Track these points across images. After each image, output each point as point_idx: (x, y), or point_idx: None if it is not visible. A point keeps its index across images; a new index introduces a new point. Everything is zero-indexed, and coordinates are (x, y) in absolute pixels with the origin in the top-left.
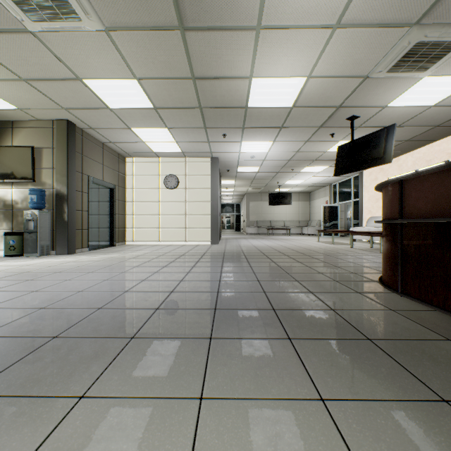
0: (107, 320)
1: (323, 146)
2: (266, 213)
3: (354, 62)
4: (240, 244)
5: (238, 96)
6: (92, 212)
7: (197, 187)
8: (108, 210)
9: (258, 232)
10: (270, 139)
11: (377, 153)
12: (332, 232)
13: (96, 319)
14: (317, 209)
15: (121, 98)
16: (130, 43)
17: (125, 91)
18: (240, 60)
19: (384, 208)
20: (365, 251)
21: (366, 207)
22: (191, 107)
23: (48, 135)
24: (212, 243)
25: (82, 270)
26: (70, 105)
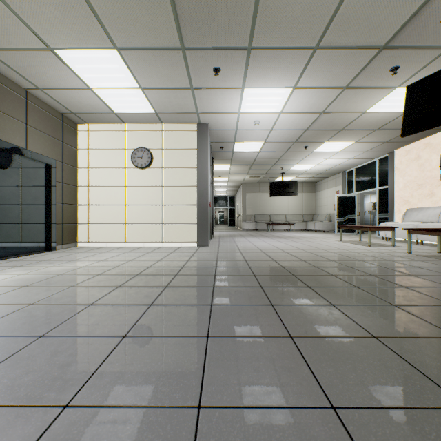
0: None
1: (365, 101)
2: (265, 206)
3: None
4: (239, 245)
5: None
6: (3, 198)
7: (179, 165)
8: (41, 196)
9: (256, 228)
10: (289, 83)
11: None
12: (367, 229)
13: None
14: (325, 201)
15: None
16: None
17: None
18: None
19: None
20: None
21: (400, 196)
22: None
23: None
24: (199, 244)
25: None
26: None
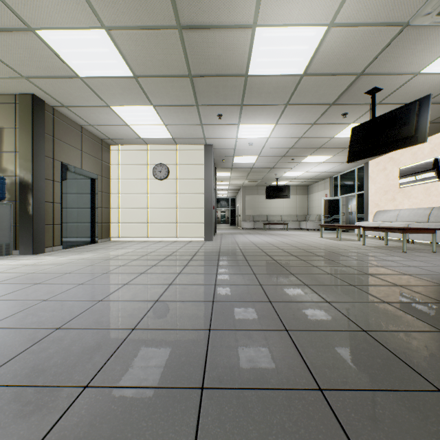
0: None
1: (330, 131)
2: (263, 207)
3: None
4: (237, 240)
5: (237, 57)
6: (68, 204)
7: (189, 177)
8: (88, 202)
9: (254, 227)
10: (271, 121)
11: (406, 131)
12: (338, 228)
13: None
14: (316, 203)
15: (91, 61)
16: None
17: (94, 50)
18: None
19: None
20: (383, 249)
21: (372, 200)
22: (179, 75)
23: (10, 112)
24: (206, 239)
25: (28, 279)
26: (30, 72)
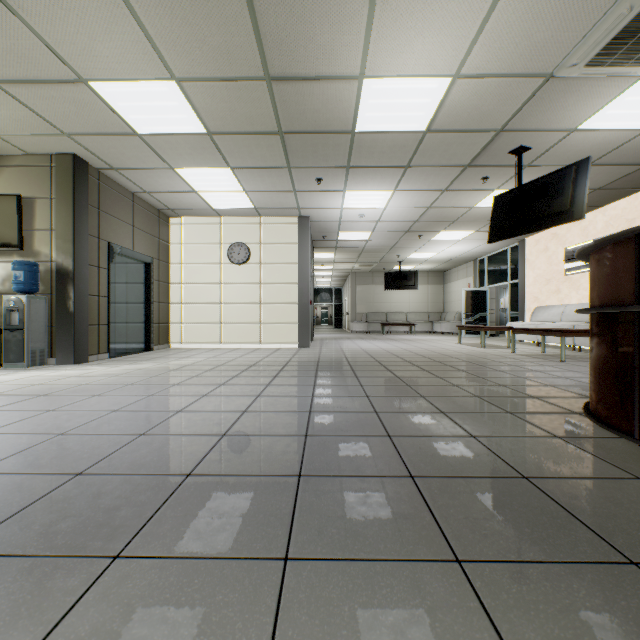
0: (81, 506)
1: (469, 199)
2: (380, 302)
3: (533, 47)
4: (343, 347)
5: (340, 111)
6: (116, 298)
7: (278, 261)
8: (142, 296)
9: (368, 330)
10: (388, 187)
11: (560, 204)
12: (481, 330)
13: (60, 502)
14: (455, 296)
15: (154, 115)
16: (159, 10)
17: (160, 104)
18: (344, 45)
19: (598, 287)
20: (536, 358)
21: (530, 292)
22: (266, 132)
23: (45, 178)
24: (300, 346)
25: (83, 391)
26: (75, 128)
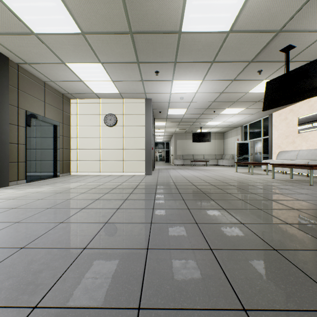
0: None
1: (246, 86)
2: (190, 149)
3: None
4: (171, 174)
5: (172, 12)
6: (32, 146)
7: (133, 124)
8: (51, 144)
9: (183, 164)
10: (199, 78)
11: None
12: (251, 164)
13: None
14: (230, 146)
15: (41, 16)
16: None
17: (42, 4)
18: None
19: None
20: (291, 182)
21: (275, 143)
22: (121, 32)
23: None
24: (146, 174)
25: None
26: None
